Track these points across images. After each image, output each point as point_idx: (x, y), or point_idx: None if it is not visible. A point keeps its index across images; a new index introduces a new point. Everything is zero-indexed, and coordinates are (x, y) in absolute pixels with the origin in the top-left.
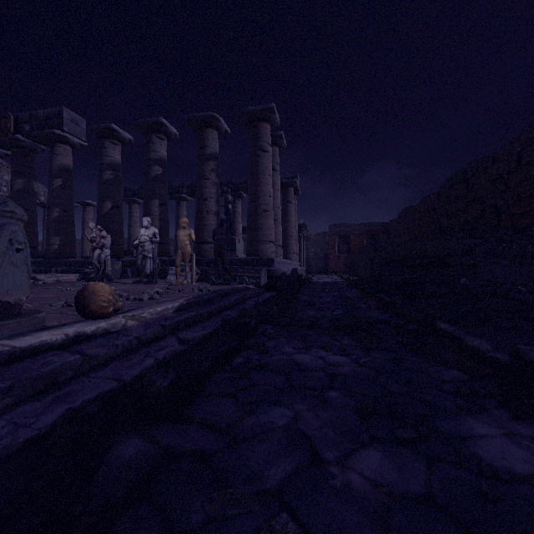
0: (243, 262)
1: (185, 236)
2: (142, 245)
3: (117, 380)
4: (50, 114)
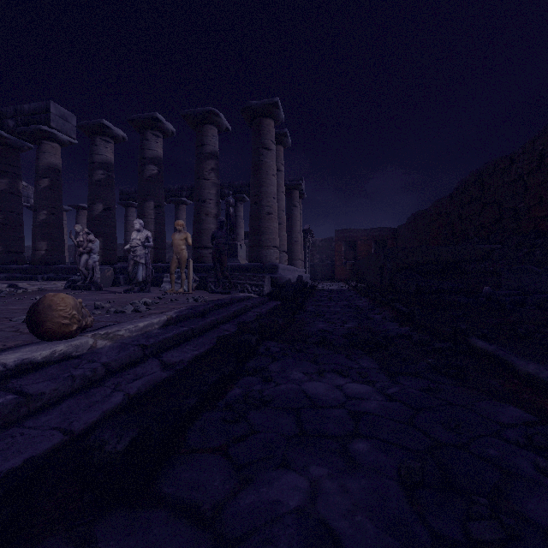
0: (245, 269)
1: (181, 240)
2: (133, 250)
3: (63, 431)
4: (36, 109)
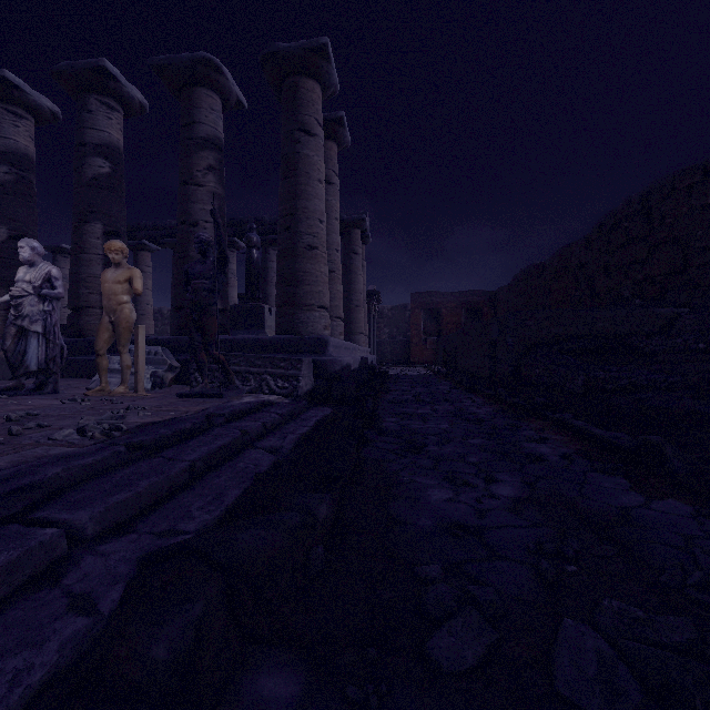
0: (267, 345)
1: (118, 283)
2: (15, 304)
3: None
4: None
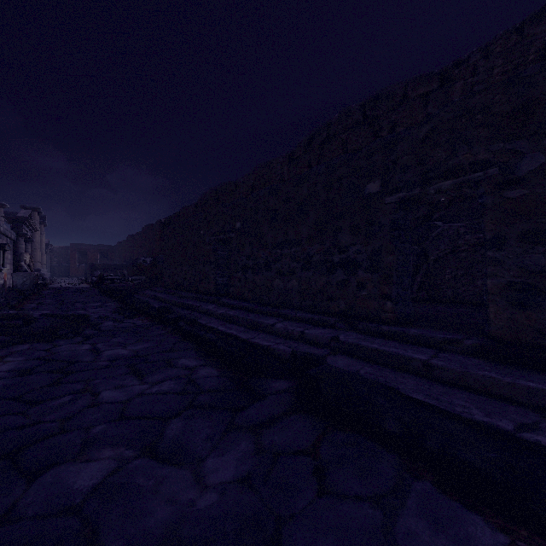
0: None
1: None
2: None
3: None
4: None
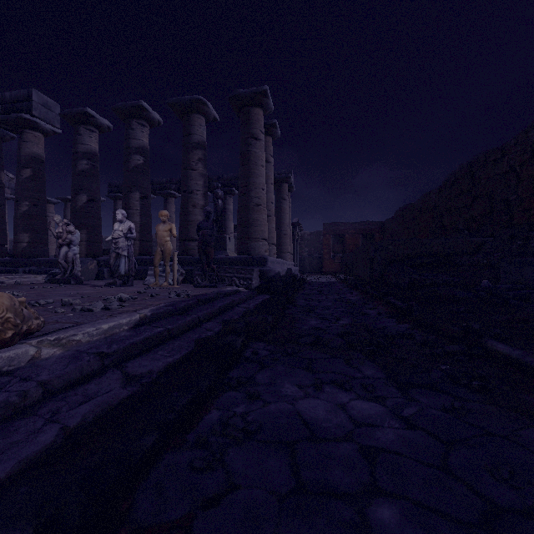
0: (233, 261)
1: (165, 231)
2: (115, 242)
3: None
4: (18, 97)
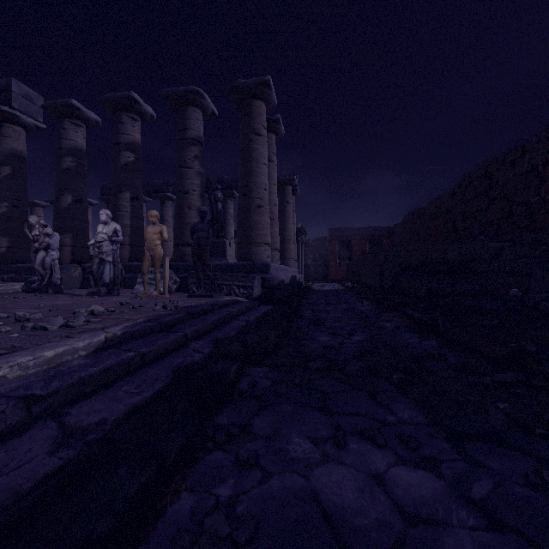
0: (232, 268)
1: (155, 234)
2: (98, 246)
3: None
4: None
